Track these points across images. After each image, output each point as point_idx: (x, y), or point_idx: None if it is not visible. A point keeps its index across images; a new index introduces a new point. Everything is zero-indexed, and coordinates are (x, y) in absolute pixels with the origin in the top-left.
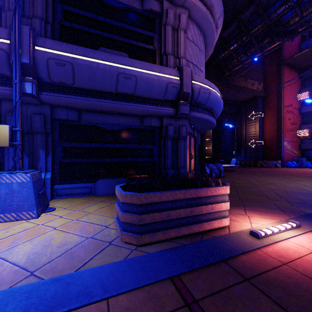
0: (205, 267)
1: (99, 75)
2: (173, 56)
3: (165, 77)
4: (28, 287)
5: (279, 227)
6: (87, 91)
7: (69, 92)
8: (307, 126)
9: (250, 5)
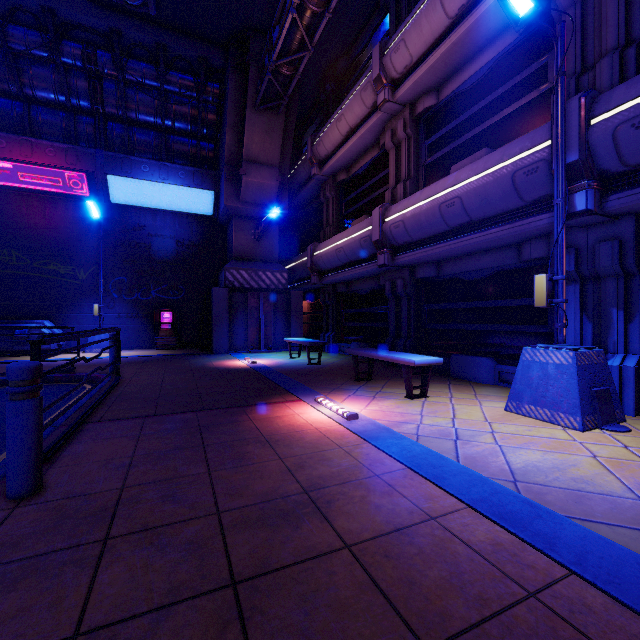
0: None
1: None
2: None
3: None
4: (498, 487)
5: None
6: None
7: None
8: None
9: None
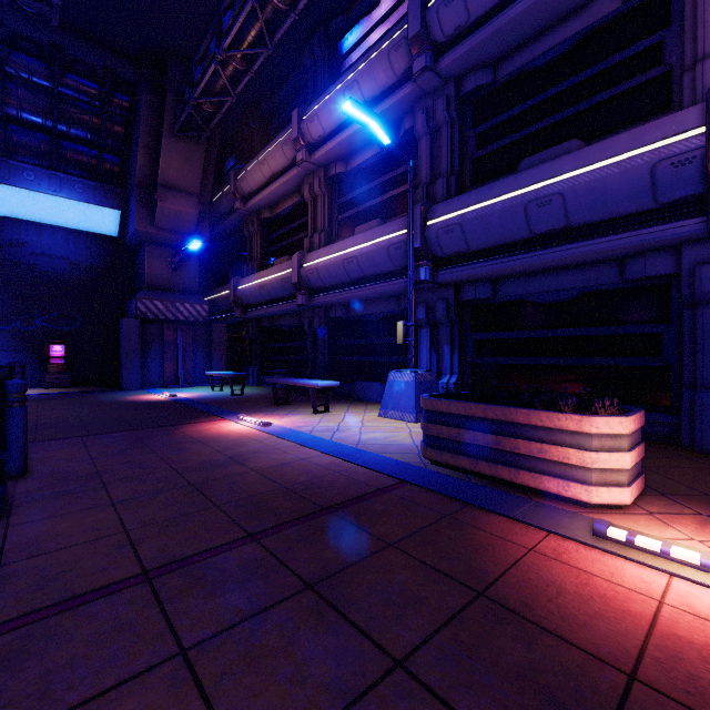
0: (440, 495)
1: (496, 222)
2: None
3: (642, 155)
4: (346, 446)
5: (709, 559)
6: (490, 252)
7: (468, 262)
8: None
9: None
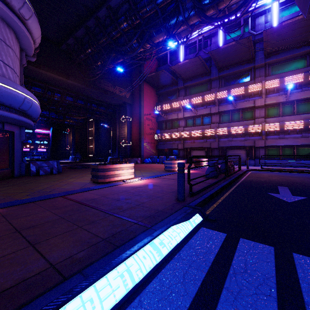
0: None
1: None
2: None
3: None
4: None
5: None
6: None
7: None
8: (160, 131)
9: (91, 16)
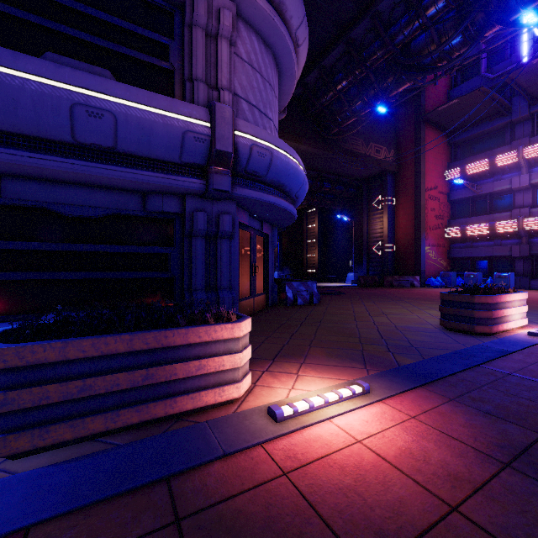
0: (115, 498)
1: (27, 104)
2: (205, 84)
3: (178, 120)
4: None
5: (327, 397)
6: (7, 136)
7: None
8: (458, 221)
9: (363, 16)
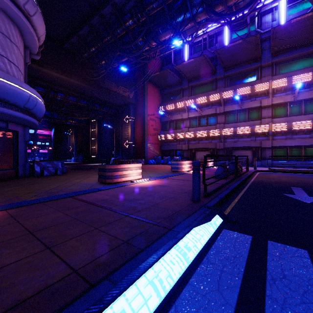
0: None
1: None
2: None
3: None
4: None
5: None
6: None
7: None
8: (164, 132)
9: (96, 14)
